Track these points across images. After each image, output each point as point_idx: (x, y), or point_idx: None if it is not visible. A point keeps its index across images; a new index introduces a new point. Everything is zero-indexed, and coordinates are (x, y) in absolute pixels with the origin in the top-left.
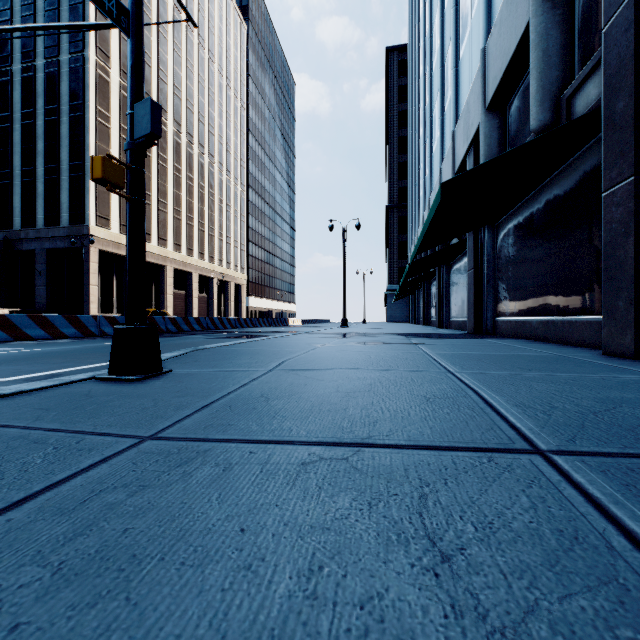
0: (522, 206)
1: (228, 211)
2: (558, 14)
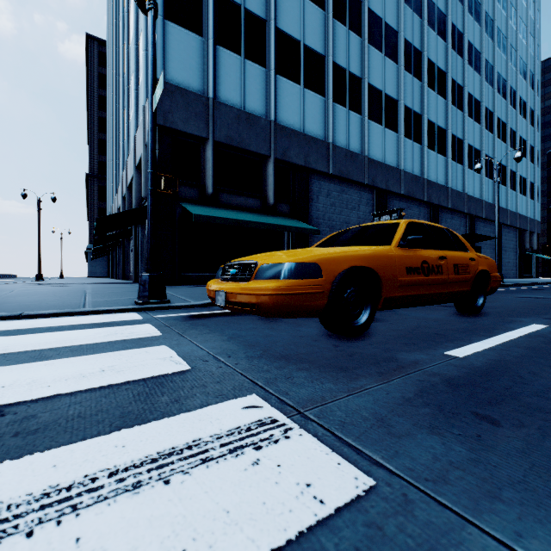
0: None
1: None
2: None
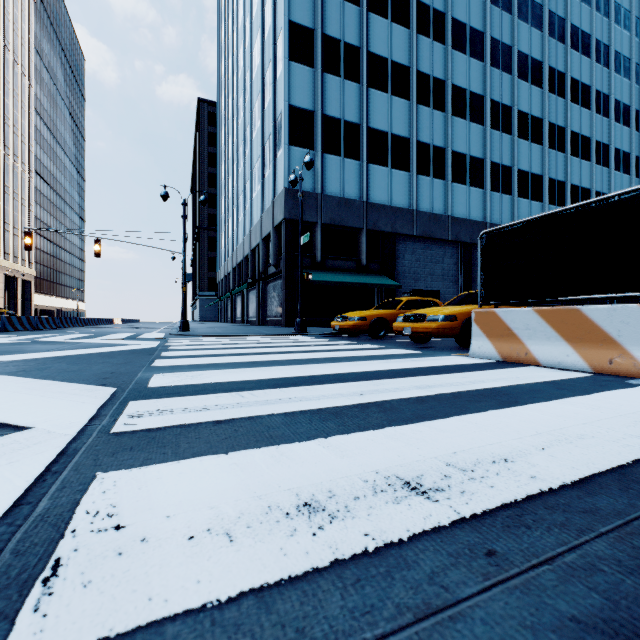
0: (273, 279)
1: (15, 199)
2: (278, 235)
